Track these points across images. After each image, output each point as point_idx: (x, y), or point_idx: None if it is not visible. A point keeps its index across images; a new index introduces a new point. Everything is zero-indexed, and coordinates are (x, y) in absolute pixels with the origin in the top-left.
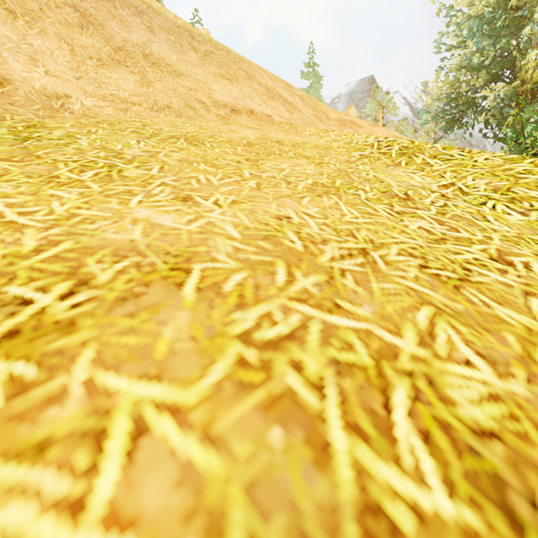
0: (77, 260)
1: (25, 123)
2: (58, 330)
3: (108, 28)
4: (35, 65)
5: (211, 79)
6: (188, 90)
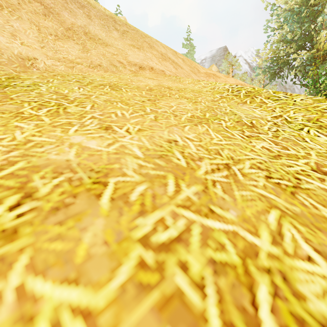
0: (27, 176)
1: (7, 76)
2: (3, 238)
3: (62, 16)
4: (15, 39)
5: (127, 48)
6: (112, 55)
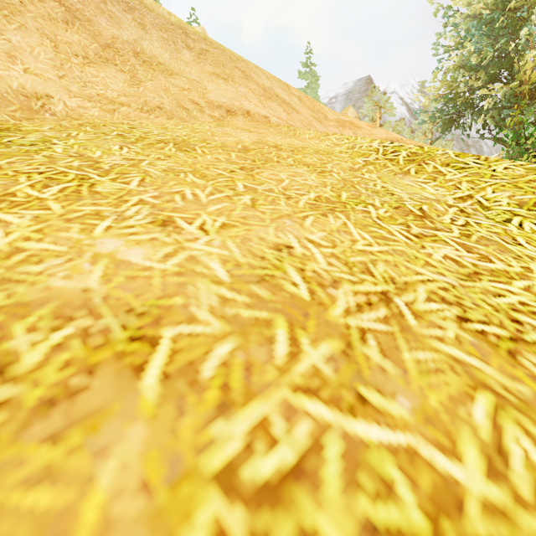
0: (0, 327)
1: None
2: None
3: (96, 24)
4: (13, 63)
5: (205, 78)
6: (181, 90)
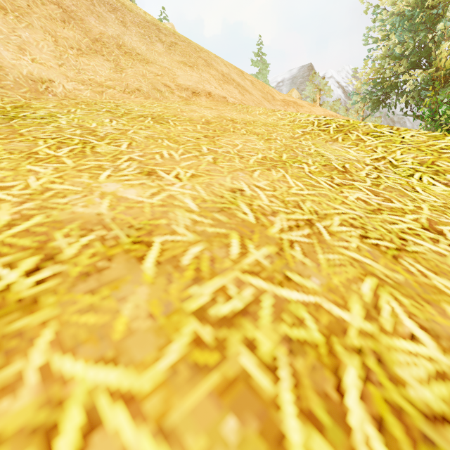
0: (46, 234)
1: (13, 104)
2: (20, 309)
3: (87, 22)
4: (23, 54)
5: (175, 66)
6: (155, 75)
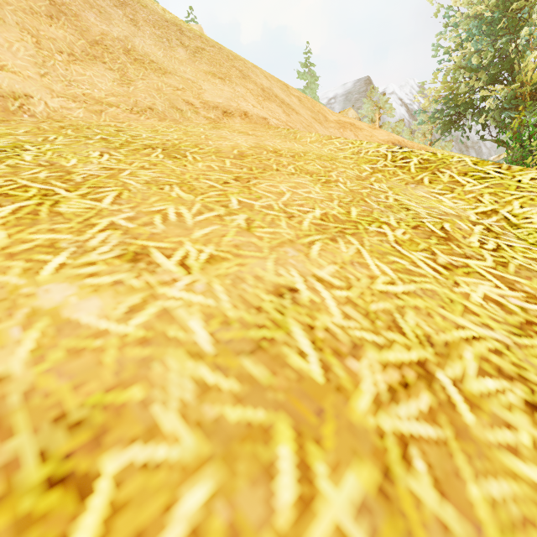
0: None
1: None
2: None
3: (84, 19)
4: None
5: (201, 78)
6: (175, 89)
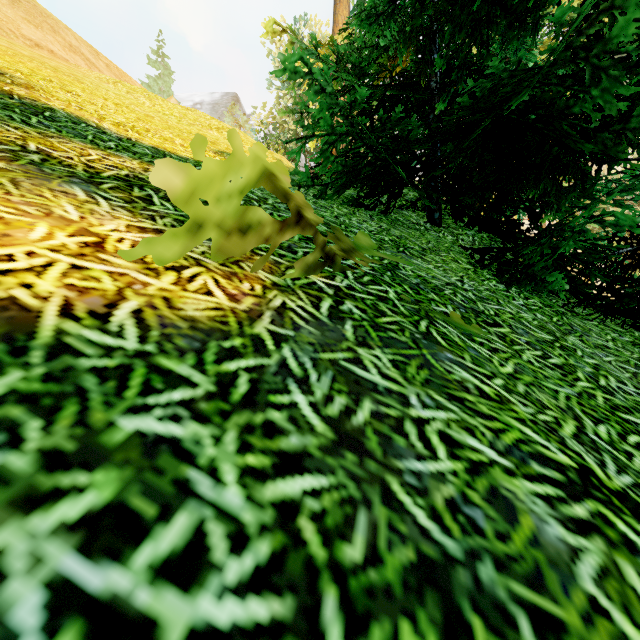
0: None
1: None
2: None
3: None
4: None
5: (19, 20)
6: (1, 20)
